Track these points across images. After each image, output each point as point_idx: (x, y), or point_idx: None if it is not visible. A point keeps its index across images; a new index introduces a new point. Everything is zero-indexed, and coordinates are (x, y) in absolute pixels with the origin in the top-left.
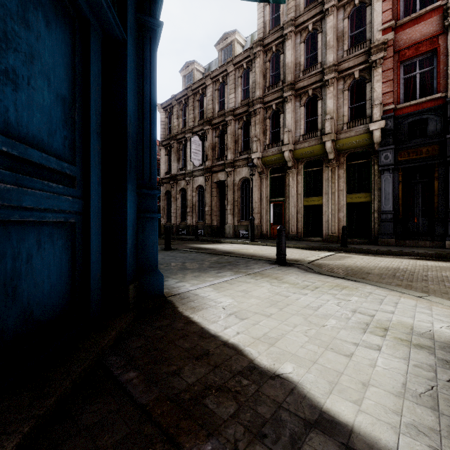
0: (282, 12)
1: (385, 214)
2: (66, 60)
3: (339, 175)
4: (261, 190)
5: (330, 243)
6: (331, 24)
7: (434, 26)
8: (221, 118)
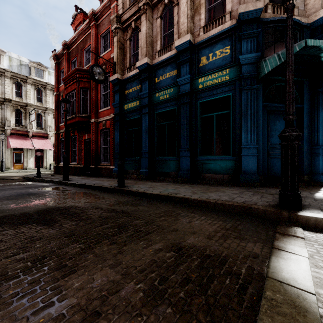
0: None
1: None
2: (283, 124)
3: None
4: None
5: None
6: None
7: None
8: None
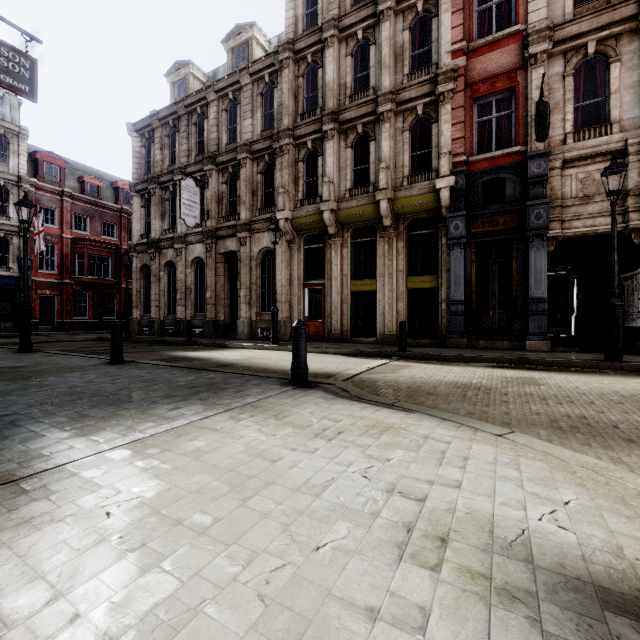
0: (321, 6)
1: (455, 305)
2: None
3: (398, 249)
4: (291, 267)
5: (386, 346)
6: (387, 33)
7: (513, 57)
8: (230, 154)
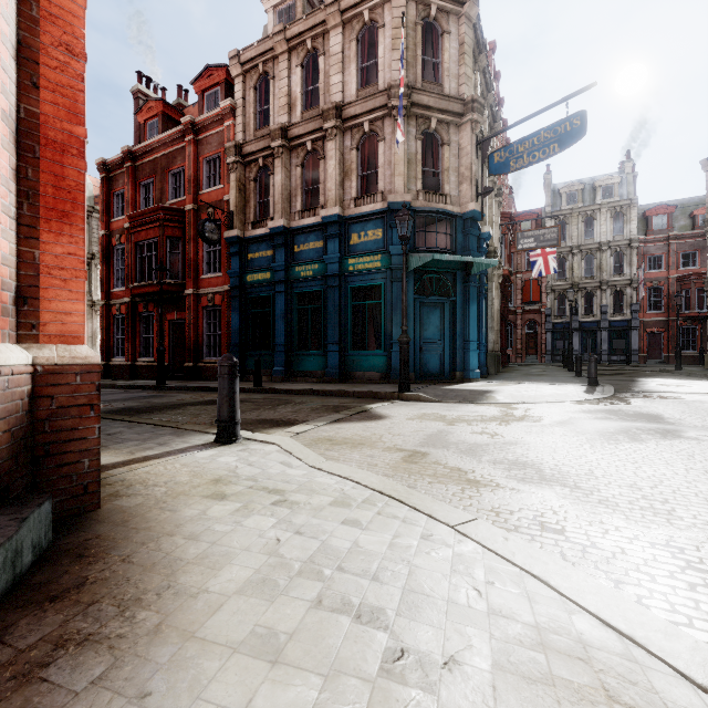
0: None
1: None
2: (438, 317)
3: None
4: None
5: None
6: None
7: None
8: None
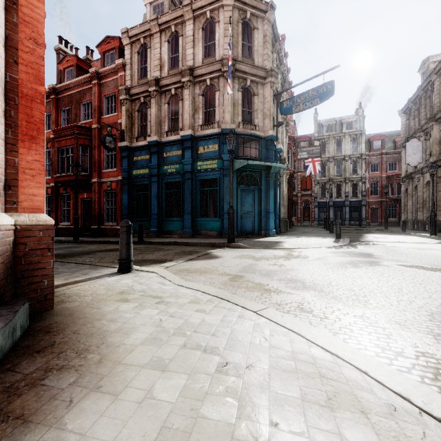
0: None
1: None
2: (251, 198)
3: None
4: None
5: None
6: None
7: None
8: None
